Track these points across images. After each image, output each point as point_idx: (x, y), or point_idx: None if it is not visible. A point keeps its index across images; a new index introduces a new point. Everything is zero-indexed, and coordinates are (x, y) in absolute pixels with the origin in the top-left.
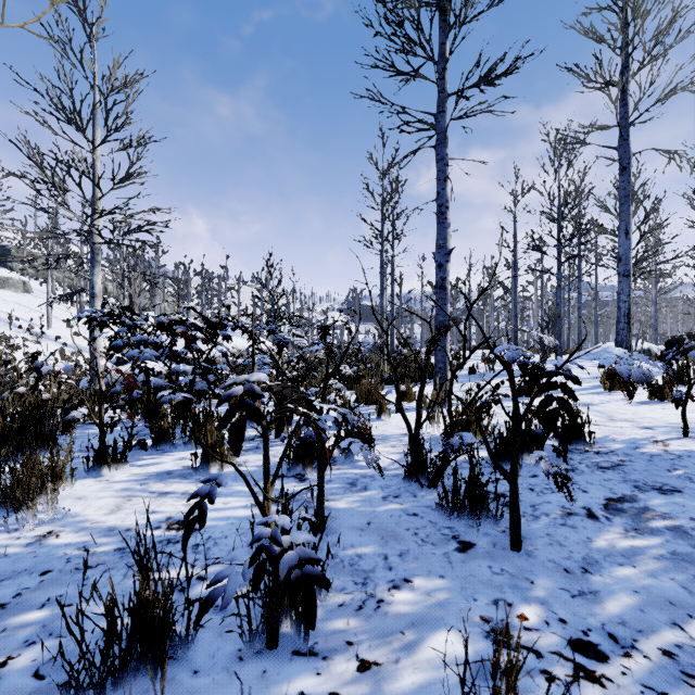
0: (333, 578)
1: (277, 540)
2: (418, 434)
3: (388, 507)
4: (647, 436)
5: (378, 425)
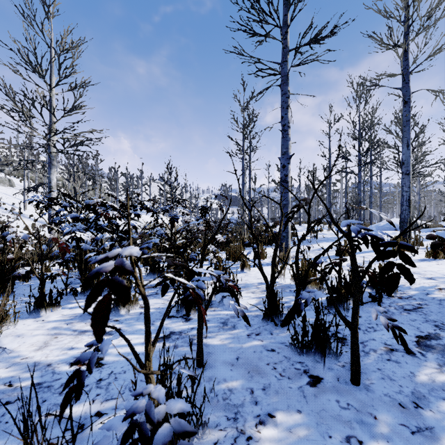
0: (209, 413)
1: (150, 417)
2: (273, 286)
3: (251, 344)
4: (432, 284)
5: (242, 276)
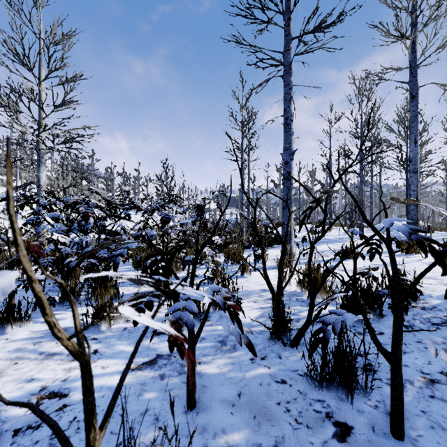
0: None
1: None
2: (280, 297)
3: (256, 372)
4: None
5: (242, 281)
